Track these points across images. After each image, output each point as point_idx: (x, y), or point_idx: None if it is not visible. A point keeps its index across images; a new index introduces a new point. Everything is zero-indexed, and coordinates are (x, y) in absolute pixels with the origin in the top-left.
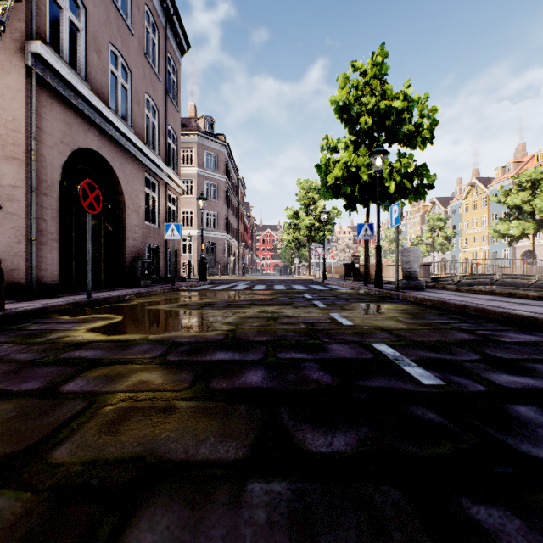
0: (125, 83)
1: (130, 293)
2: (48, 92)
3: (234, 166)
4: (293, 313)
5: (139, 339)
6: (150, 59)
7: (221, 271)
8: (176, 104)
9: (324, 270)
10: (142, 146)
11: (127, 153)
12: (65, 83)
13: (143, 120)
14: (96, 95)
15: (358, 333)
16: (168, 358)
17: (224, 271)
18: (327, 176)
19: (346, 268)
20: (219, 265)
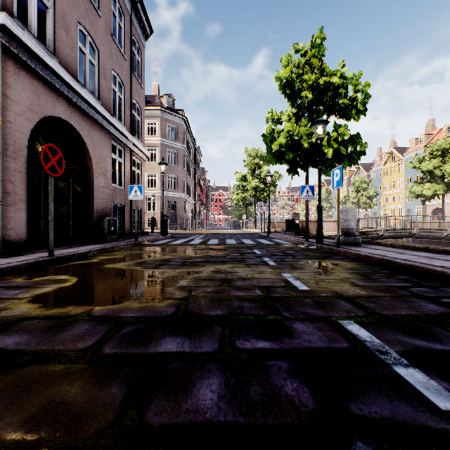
0: (93, 60)
1: (93, 249)
2: (16, 62)
3: (192, 137)
4: (247, 273)
5: (81, 314)
6: (116, 40)
7: (180, 226)
8: (141, 81)
9: (269, 225)
10: (109, 116)
11: (95, 122)
12: (33, 55)
13: (110, 94)
14: (64, 68)
15: (318, 302)
16: (103, 350)
17: (183, 225)
18: (273, 143)
19: (287, 223)
20: (178, 220)
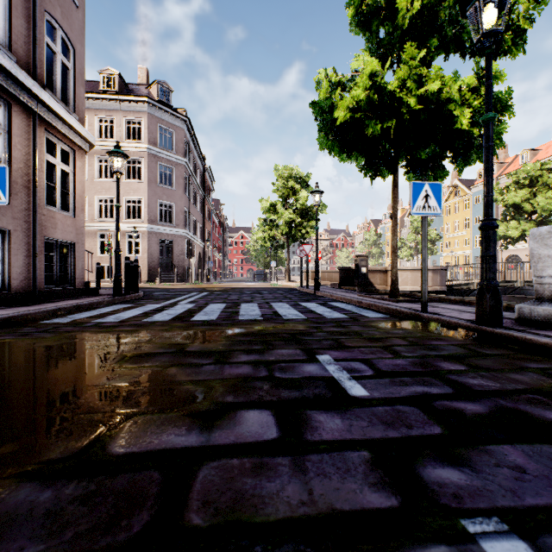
0: None
1: None
2: None
3: (199, 151)
4: None
5: None
6: None
7: (179, 277)
8: None
9: (316, 276)
10: None
11: None
12: None
13: None
14: None
15: None
16: None
17: (184, 276)
18: (336, 109)
19: (342, 273)
20: (175, 268)
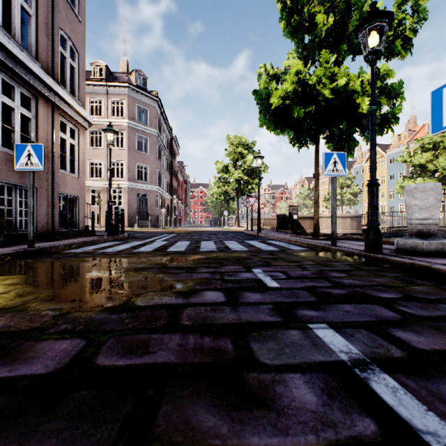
0: None
1: None
2: None
3: (167, 124)
4: None
5: None
6: None
7: (152, 223)
8: (78, 12)
9: (259, 221)
10: None
11: None
12: None
13: None
14: None
15: None
16: None
17: (156, 222)
18: (271, 97)
19: (279, 220)
20: (149, 216)
